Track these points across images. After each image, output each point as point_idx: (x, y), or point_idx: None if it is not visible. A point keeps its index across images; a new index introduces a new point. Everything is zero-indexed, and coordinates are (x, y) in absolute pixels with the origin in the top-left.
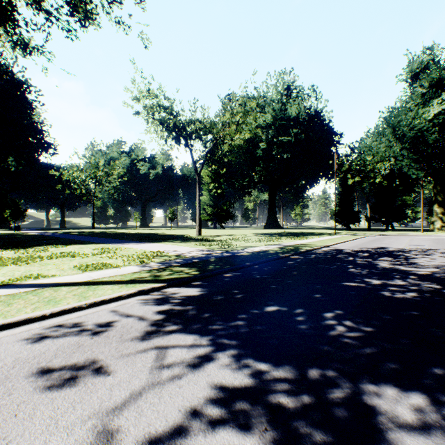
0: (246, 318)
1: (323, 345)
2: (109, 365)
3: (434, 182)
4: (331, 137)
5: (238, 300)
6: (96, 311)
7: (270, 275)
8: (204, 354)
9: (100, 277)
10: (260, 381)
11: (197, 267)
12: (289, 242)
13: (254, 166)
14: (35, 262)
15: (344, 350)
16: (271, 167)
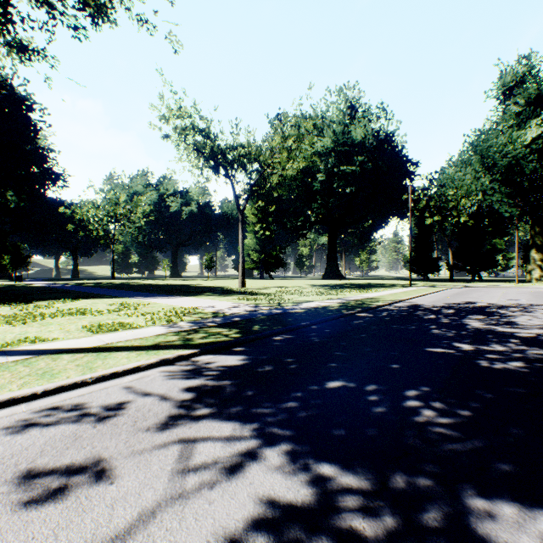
0: (302, 397)
1: (407, 437)
2: (114, 467)
3: (531, 222)
4: (404, 166)
5: (292, 371)
6: (104, 388)
7: (332, 338)
8: (246, 451)
9: (114, 341)
10: (323, 493)
11: (238, 328)
12: (354, 295)
13: (310, 202)
14: (34, 321)
15: (437, 445)
16: (331, 203)
